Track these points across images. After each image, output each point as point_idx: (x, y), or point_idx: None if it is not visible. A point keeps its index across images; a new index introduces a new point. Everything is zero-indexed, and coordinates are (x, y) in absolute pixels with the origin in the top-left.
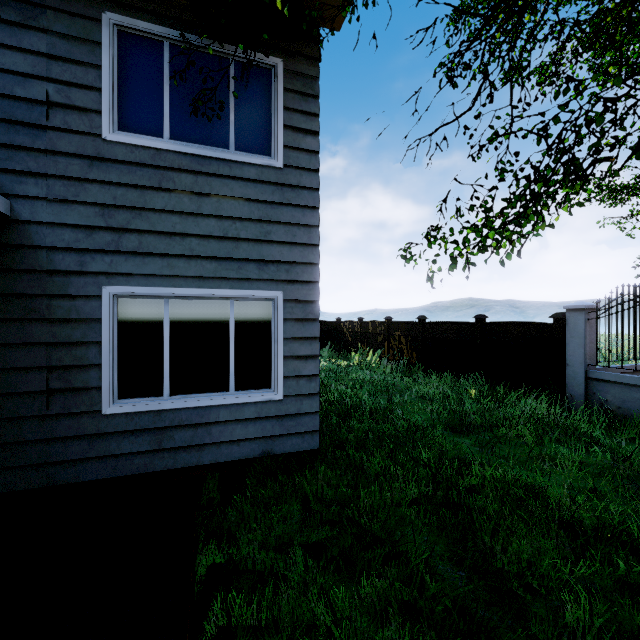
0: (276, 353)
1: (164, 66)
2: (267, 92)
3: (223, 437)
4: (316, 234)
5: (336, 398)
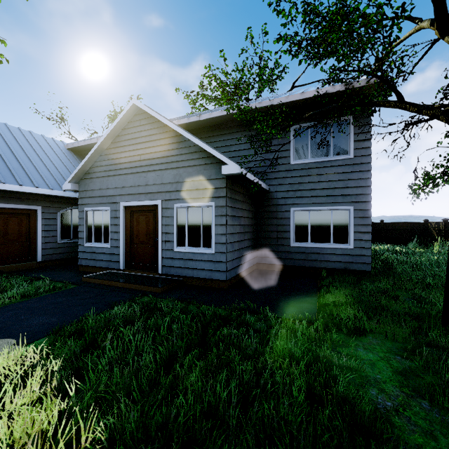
0: (350, 230)
1: (308, 135)
2: (346, 130)
3: (328, 259)
4: (369, 181)
5: (395, 261)
